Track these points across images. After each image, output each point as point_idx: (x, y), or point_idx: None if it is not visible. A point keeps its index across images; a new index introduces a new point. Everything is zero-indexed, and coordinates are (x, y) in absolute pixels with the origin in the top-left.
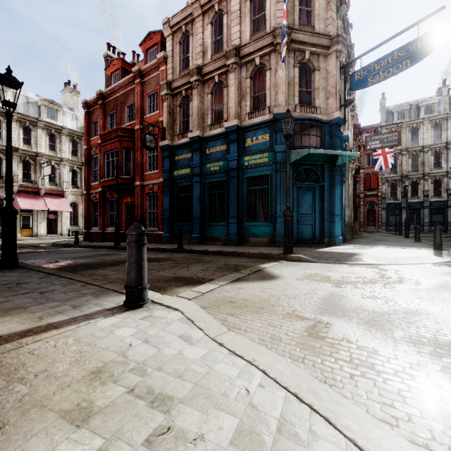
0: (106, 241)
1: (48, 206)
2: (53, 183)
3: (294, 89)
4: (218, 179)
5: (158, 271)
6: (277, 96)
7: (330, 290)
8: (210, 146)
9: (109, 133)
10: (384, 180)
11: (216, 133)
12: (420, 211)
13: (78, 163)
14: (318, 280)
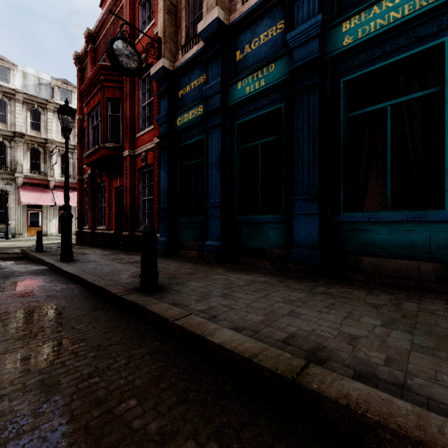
0: (96, 245)
1: (56, 200)
2: None
3: None
4: (264, 110)
5: None
6: None
7: None
8: (244, 40)
9: (91, 81)
10: None
11: None
12: None
13: None
14: None
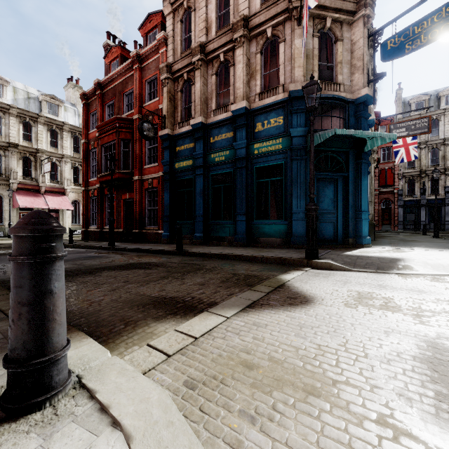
0: (104, 240)
1: (48, 204)
2: (54, 180)
3: (312, 63)
4: (224, 171)
5: (139, 286)
6: (293, 71)
7: (419, 334)
8: (214, 133)
9: (106, 124)
10: (401, 175)
11: (221, 118)
12: (441, 208)
13: (80, 160)
14: (379, 306)
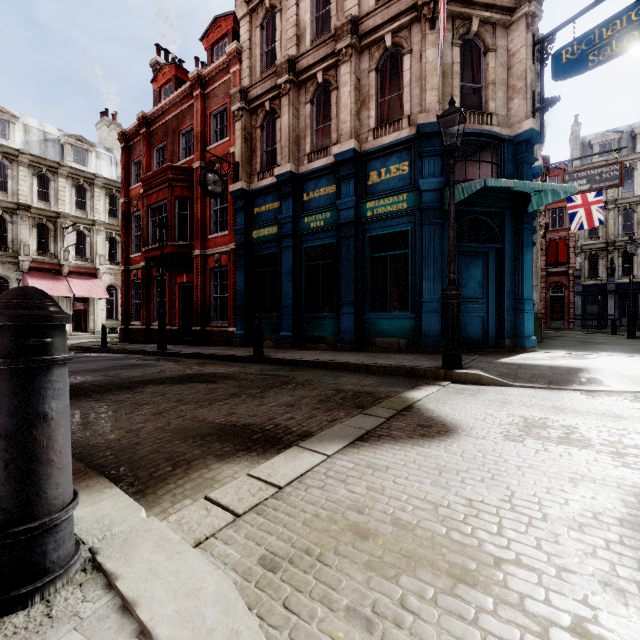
0: (152, 342)
1: (73, 290)
2: (81, 257)
3: (452, 84)
4: (323, 241)
5: (197, 407)
6: (423, 95)
7: (624, 483)
8: (309, 188)
9: (155, 176)
10: (579, 248)
11: (319, 166)
12: (637, 296)
13: (118, 228)
14: (558, 439)
